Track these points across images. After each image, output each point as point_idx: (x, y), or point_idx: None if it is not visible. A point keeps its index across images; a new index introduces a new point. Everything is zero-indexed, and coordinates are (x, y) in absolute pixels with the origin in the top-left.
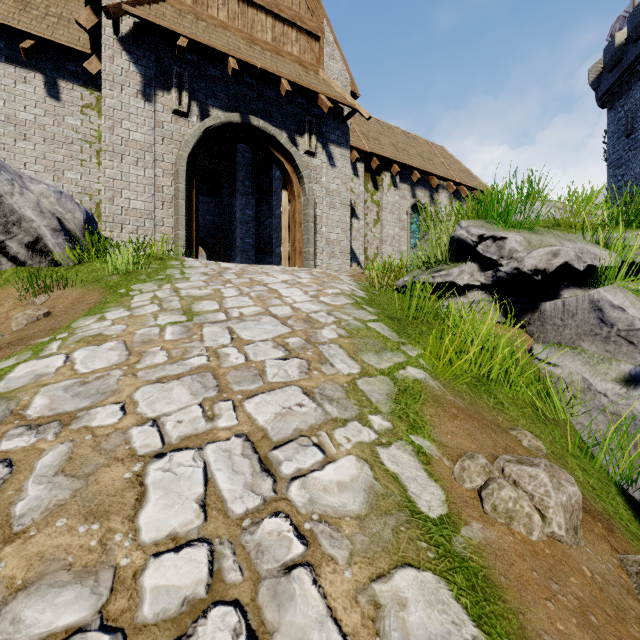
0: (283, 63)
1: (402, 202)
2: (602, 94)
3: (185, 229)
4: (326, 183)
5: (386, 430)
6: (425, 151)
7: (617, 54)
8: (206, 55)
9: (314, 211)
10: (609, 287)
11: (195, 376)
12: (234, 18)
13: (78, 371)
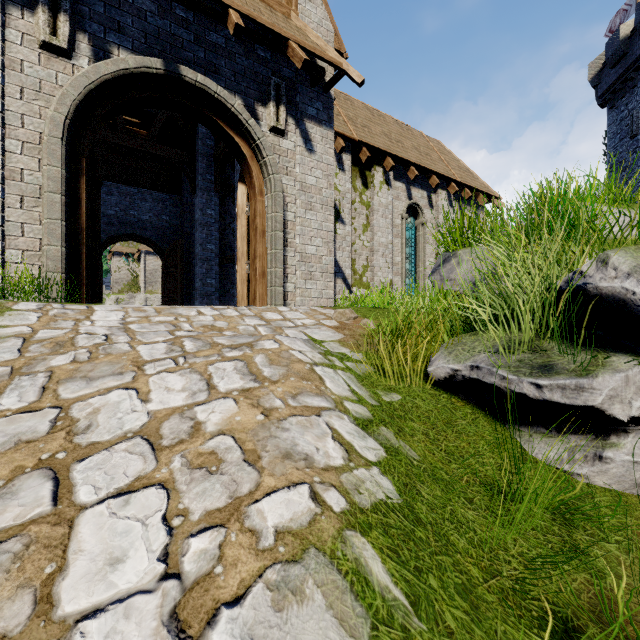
0: None
1: (396, 204)
2: (603, 92)
3: (60, 242)
4: (301, 175)
5: None
6: (421, 144)
7: (622, 48)
8: None
9: (283, 214)
10: None
11: None
12: None
13: None
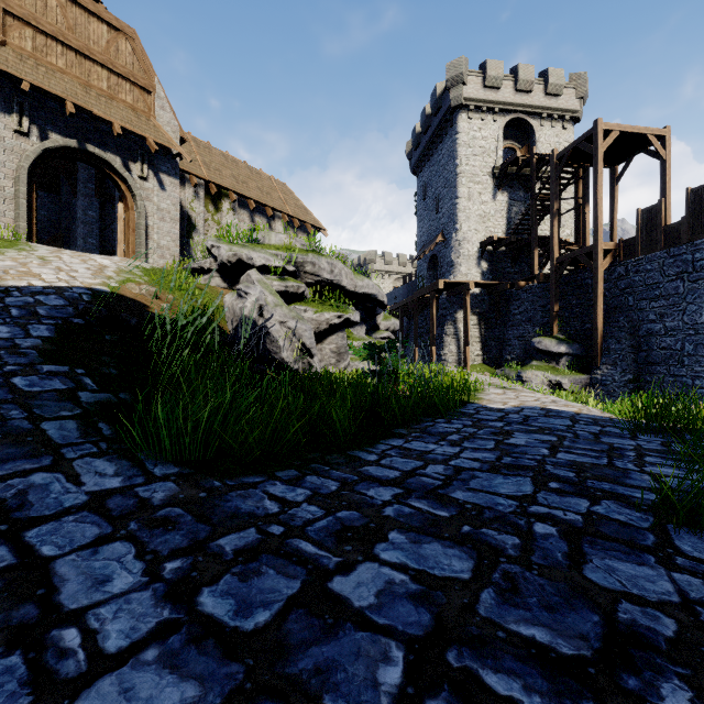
0: (117, 109)
1: (242, 225)
2: (413, 165)
3: (26, 222)
4: (157, 202)
5: (114, 282)
6: (266, 186)
7: (417, 139)
8: (46, 95)
9: (147, 222)
10: (252, 269)
11: (51, 269)
12: (72, 66)
13: (3, 265)
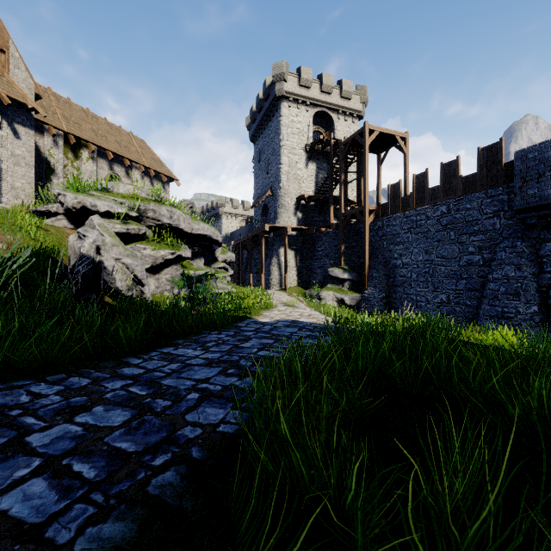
0: None
1: (101, 171)
2: (251, 135)
3: None
4: (12, 149)
5: None
6: (125, 140)
7: (254, 116)
8: None
9: None
10: (95, 215)
11: None
12: None
13: None
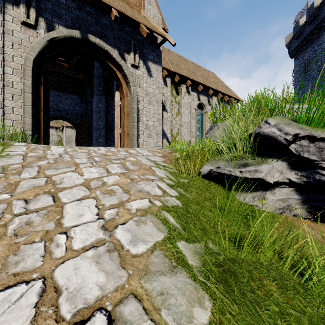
0: None
1: (192, 103)
2: (292, 51)
3: (31, 116)
4: (146, 87)
5: None
6: (205, 74)
7: (300, 30)
8: None
9: (137, 106)
10: None
11: None
12: None
13: None
